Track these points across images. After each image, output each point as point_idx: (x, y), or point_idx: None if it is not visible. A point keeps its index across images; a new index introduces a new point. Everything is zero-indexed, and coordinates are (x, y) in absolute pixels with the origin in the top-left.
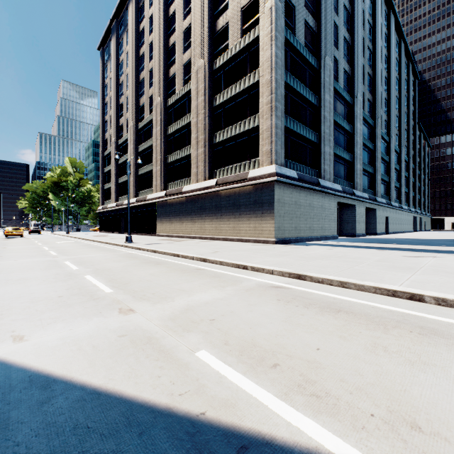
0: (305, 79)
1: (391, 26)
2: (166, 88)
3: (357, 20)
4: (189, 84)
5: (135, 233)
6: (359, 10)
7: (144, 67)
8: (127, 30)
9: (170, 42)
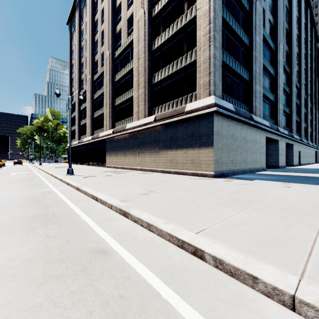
0: (238, 20)
1: None
2: (114, 43)
3: None
4: (131, 35)
5: (91, 164)
6: None
7: (98, 30)
8: (86, 4)
9: (117, 4)
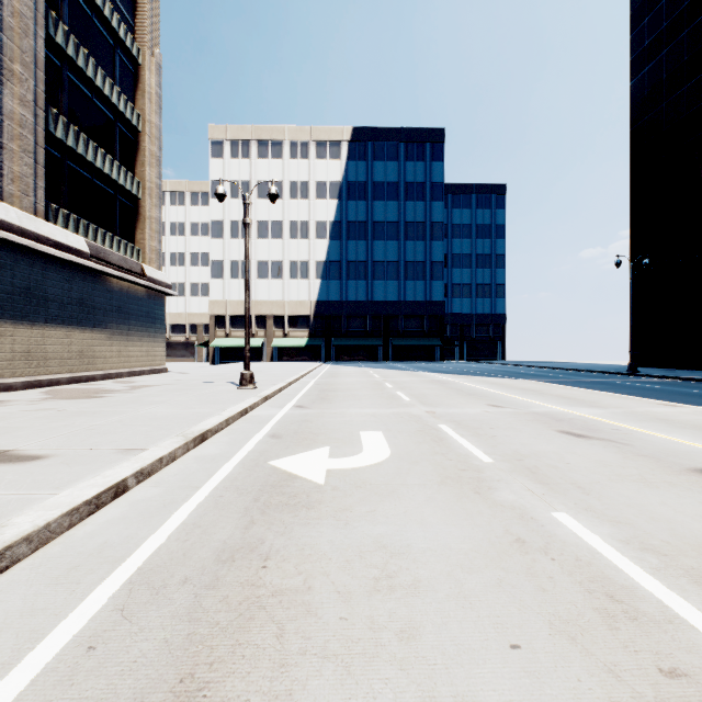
0: None
1: None
2: None
3: None
4: None
5: None
6: None
7: None
8: None
9: None
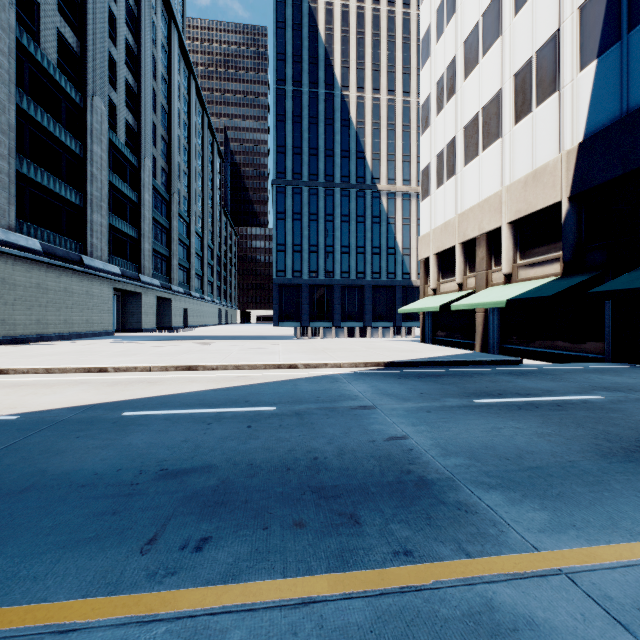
0: (60, 112)
1: (192, 92)
2: None
3: (145, 67)
4: None
5: None
6: (148, 56)
7: None
8: None
9: None
